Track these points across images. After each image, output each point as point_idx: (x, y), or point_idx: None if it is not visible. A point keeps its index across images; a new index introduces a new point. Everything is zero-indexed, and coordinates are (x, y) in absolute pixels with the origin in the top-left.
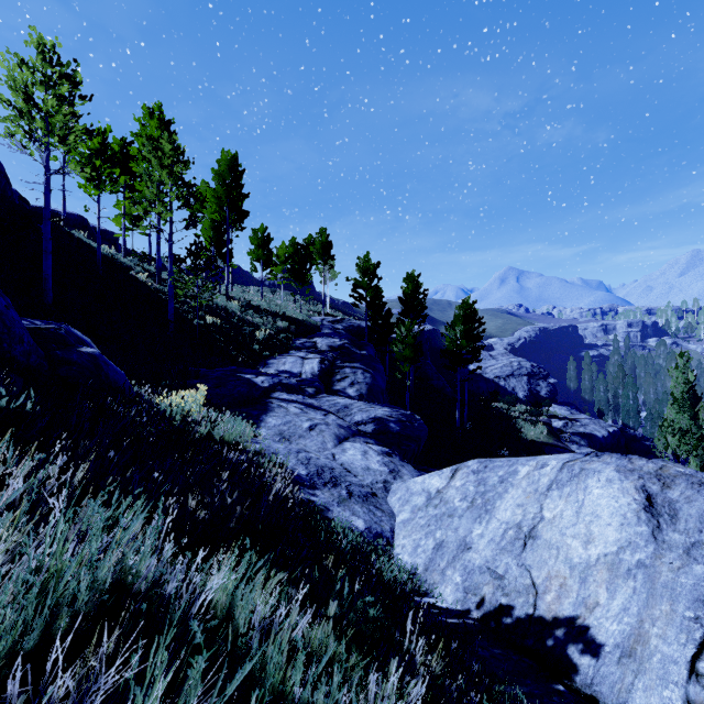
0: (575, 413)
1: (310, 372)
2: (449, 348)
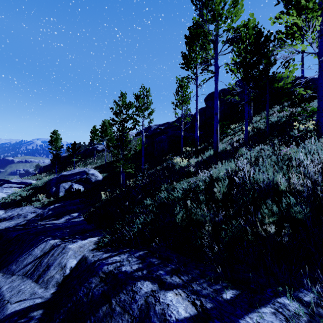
0: None
1: None
2: None
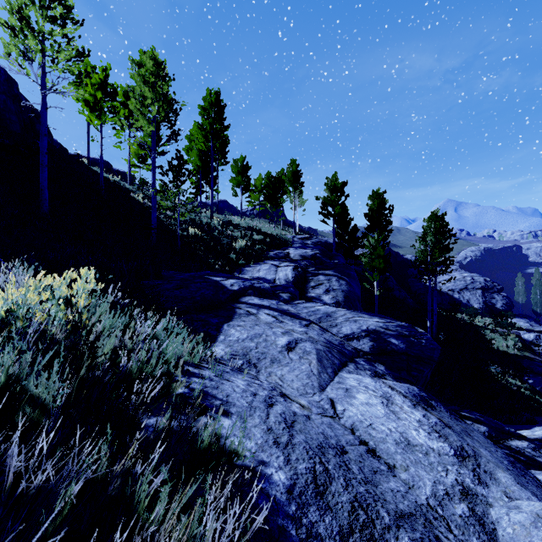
0: (535, 325)
1: (284, 278)
2: (419, 258)
